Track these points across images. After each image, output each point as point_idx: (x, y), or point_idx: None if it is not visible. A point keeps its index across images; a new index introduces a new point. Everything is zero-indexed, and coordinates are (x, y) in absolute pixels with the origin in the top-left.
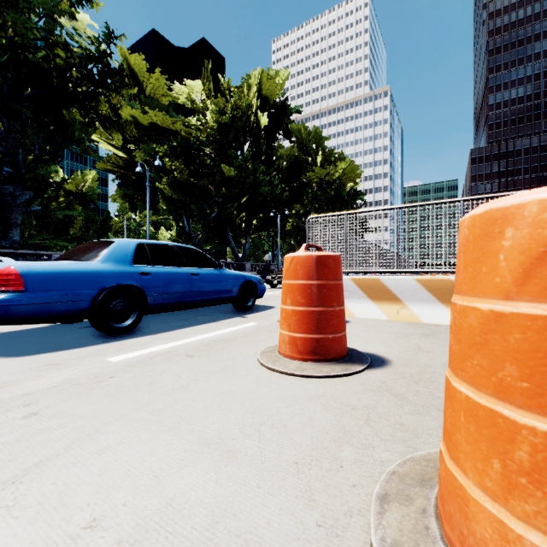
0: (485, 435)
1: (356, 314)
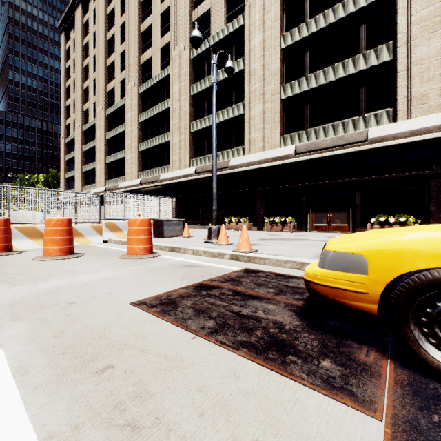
0: (136, 240)
1: (20, 248)
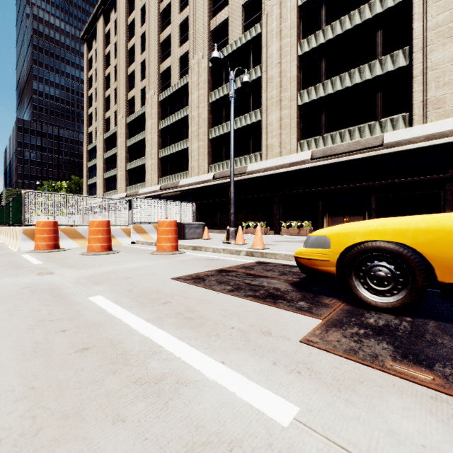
0: (165, 239)
1: (63, 247)
